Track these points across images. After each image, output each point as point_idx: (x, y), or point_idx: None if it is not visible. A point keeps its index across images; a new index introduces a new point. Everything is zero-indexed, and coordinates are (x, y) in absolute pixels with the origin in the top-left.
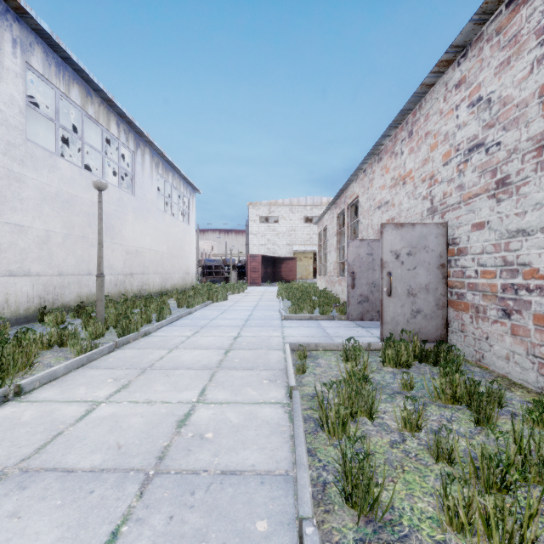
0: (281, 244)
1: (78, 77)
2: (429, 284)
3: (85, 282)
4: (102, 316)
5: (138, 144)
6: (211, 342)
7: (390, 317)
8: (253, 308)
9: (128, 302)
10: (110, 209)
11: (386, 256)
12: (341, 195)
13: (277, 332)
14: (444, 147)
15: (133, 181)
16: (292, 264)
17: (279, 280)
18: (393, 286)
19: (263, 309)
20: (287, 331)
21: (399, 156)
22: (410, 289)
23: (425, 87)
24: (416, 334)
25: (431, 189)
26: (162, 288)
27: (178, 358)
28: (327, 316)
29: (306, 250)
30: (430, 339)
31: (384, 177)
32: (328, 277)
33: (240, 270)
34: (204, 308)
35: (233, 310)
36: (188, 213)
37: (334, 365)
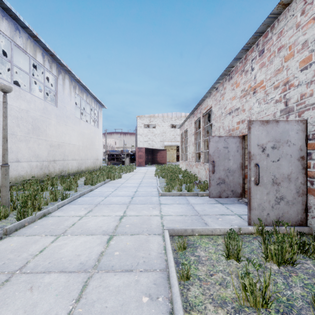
0: (157, 141)
1: (7, 15)
2: (291, 174)
3: (14, 167)
4: (6, 200)
5: (59, 71)
6: (98, 224)
7: (257, 203)
8: (138, 184)
9: (45, 182)
10: (36, 115)
11: (253, 149)
12: (197, 107)
13: (156, 210)
14: (303, 54)
15: (55, 96)
16: (164, 153)
17: (155, 163)
18: (259, 176)
19: (145, 186)
20: (164, 208)
21: (250, 72)
22: (274, 178)
23: (281, 6)
24: (279, 218)
25: (285, 93)
26: (78, 169)
27: (58, 250)
28: (193, 193)
29: (172, 144)
30: (292, 223)
31: (234, 90)
32: (188, 162)
33: (131, 157)
34: (103, 185)
35: (124, 187)
36: (97, 121)
37: (215, 259)
